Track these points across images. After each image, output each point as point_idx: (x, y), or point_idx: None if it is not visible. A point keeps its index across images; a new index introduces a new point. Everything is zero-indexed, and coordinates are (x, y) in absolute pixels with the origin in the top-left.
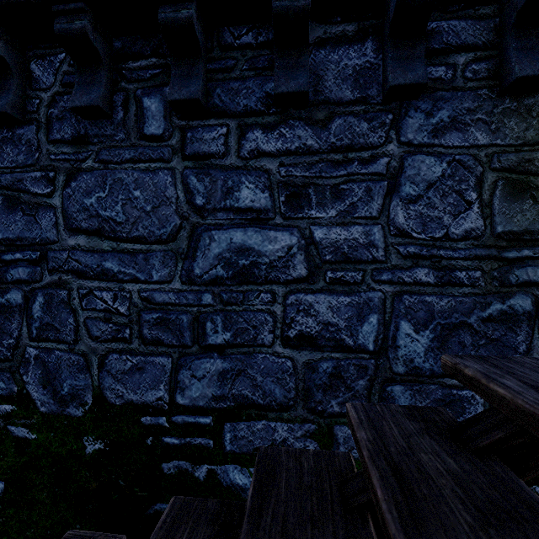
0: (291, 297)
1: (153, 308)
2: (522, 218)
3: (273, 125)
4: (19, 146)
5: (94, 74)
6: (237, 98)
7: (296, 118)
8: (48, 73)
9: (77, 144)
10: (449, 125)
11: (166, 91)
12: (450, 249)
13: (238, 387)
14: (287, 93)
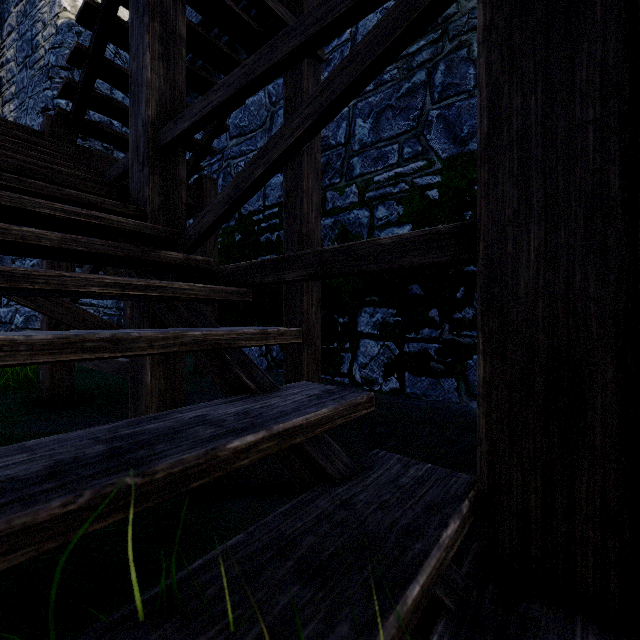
0: None
1: None
2: None
3: None
4: None
5: None
6: None
7: None
8: None
9: None
10: None
11: None
12: None
13: None
14: None
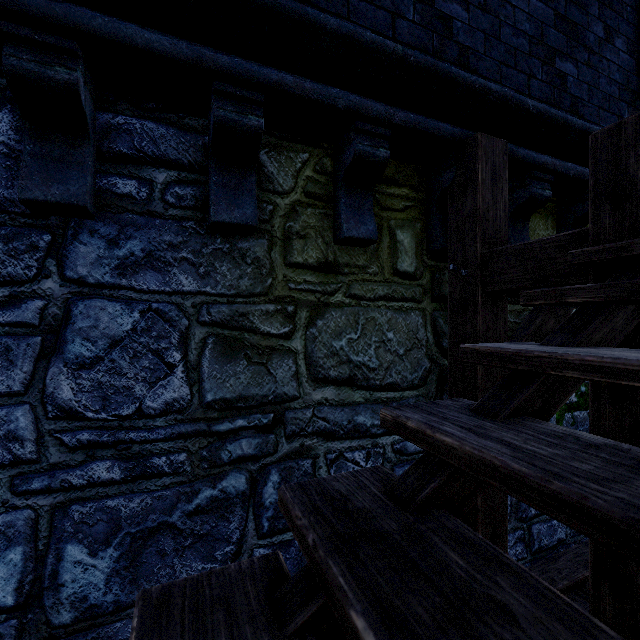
0: None
1: None
2: (236, 382)
3: None
4: None
5: None
6: None
7: None
8: None
9: None
10: (143, 261)
11: None
12: (144, 429)
13: None
14: None
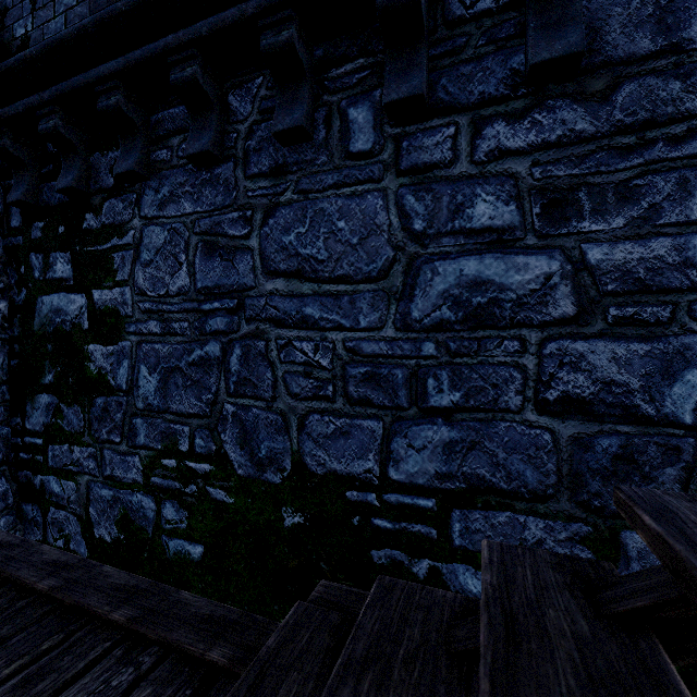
0: (550, 345)
1: (360, 361)
2: None
3: (522, 112)
4: (217, 187)
5: (296, 91)
6: (469, 86)
7: (558, 95)
8: (245, 102)
9: (275, 176)
10: None
11: (376, 95)
12: None
13: (471, 464)
14: (550, 61)
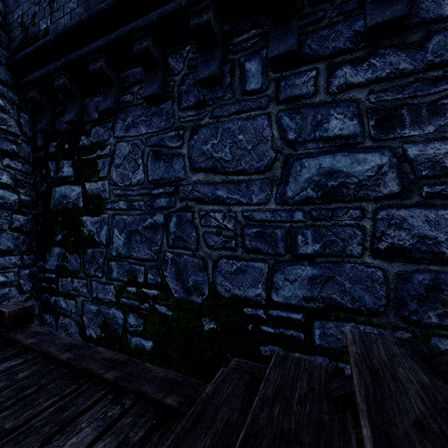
0: (382, 212)
1: (253, 224)
2: None
3: (362, 59)
4: (161, 117)
5: (212, 53)
6: (325, 44)
7: (387, 46)
8: (179, 62)
9: (198, 108)
10: None
11: (263, 53)
12: None
13: (327, 291)
14: (382, 23)
